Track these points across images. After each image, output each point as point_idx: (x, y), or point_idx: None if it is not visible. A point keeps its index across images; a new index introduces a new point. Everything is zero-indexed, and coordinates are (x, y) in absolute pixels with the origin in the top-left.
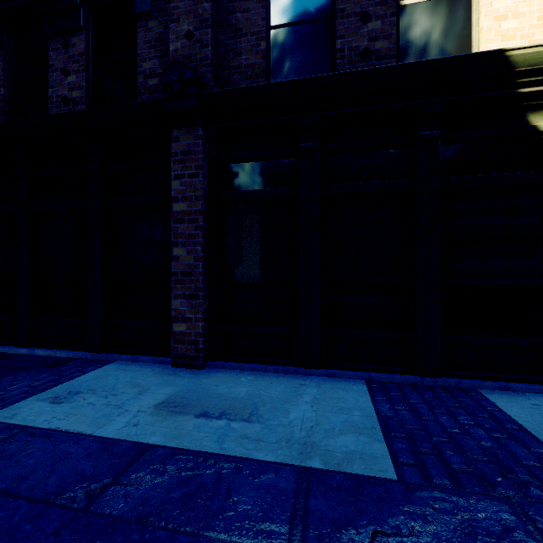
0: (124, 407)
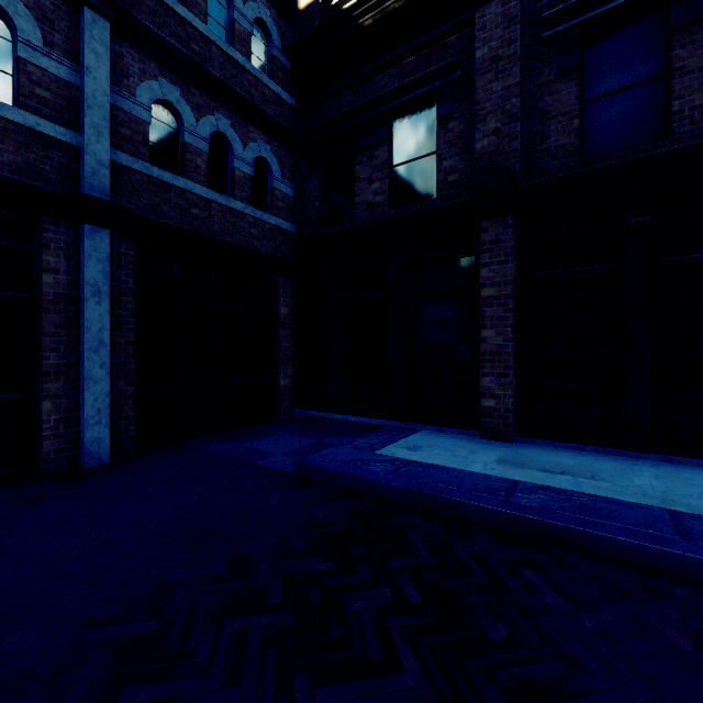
0: (470, 459)
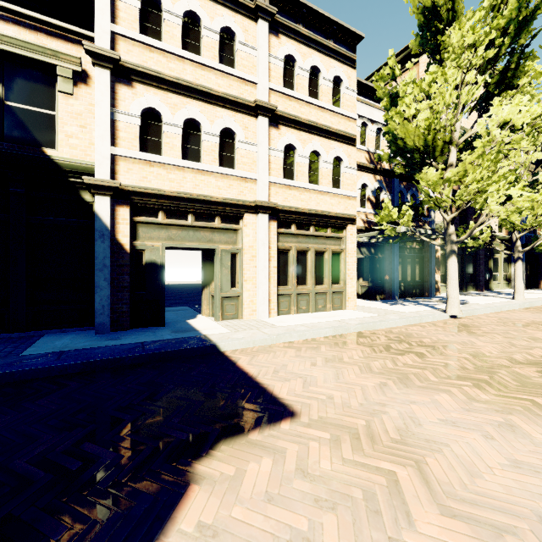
0: None
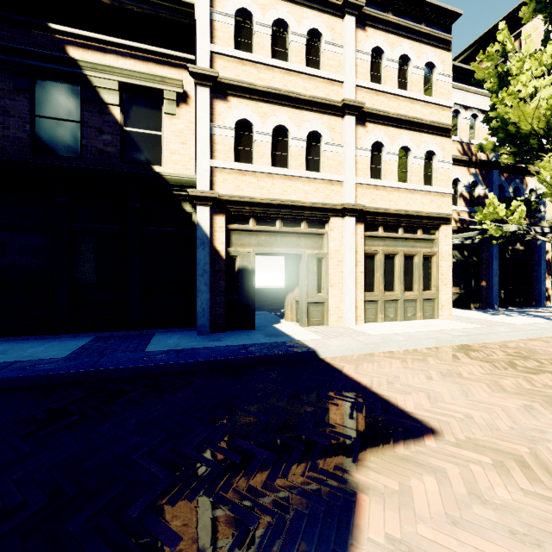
0: None
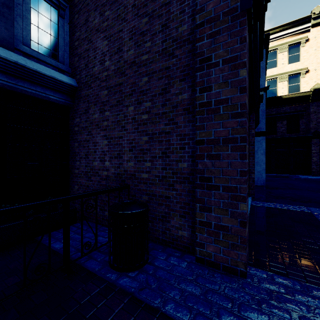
0: (318, 177)
